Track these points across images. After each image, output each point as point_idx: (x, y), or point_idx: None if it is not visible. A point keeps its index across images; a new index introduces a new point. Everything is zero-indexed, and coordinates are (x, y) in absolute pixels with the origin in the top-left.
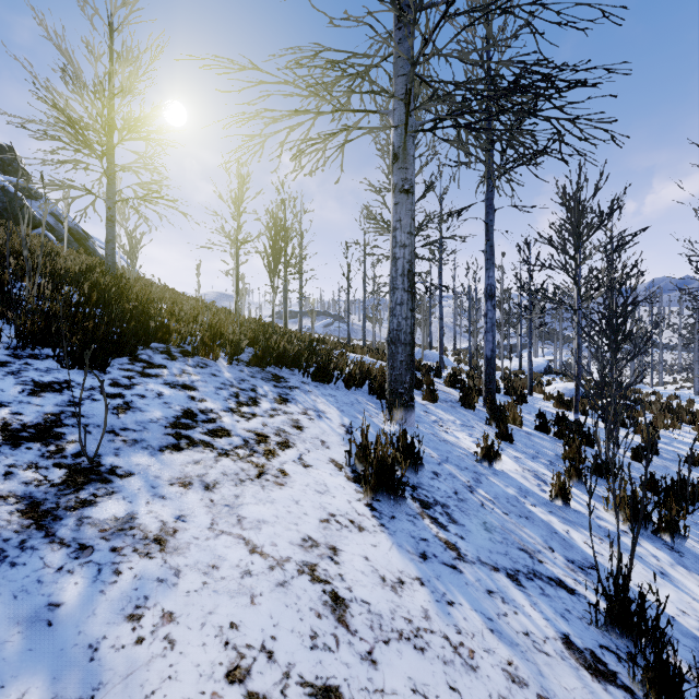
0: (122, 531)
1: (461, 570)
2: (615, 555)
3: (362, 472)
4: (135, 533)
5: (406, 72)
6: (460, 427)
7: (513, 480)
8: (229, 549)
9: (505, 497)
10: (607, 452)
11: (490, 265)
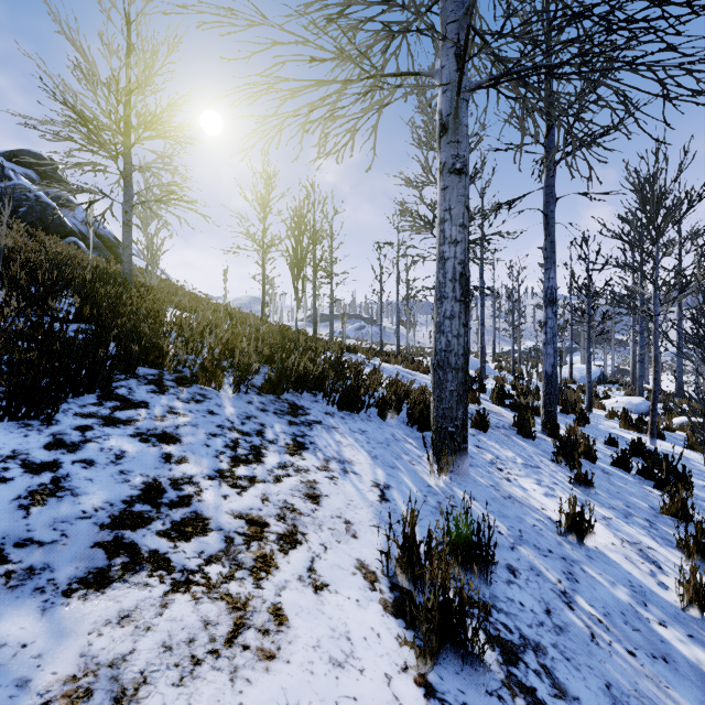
0: None
1: None
2: None
3: (405, 587)
4: None
5: (458, 17)
6: (523, 469)
7: (617, 566)
8: None
9: (618, 610)
10: None
11: (551, 265)
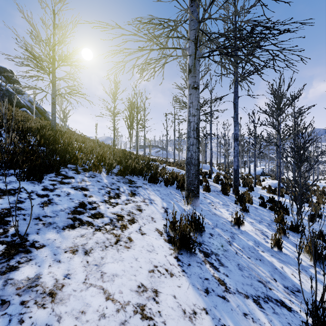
0: (30, 288)
1: (228, 299)
2: (309, 281)
3: (172, 236)
4: (38, 289)
5: (195, 28)
6: (222, 206)
7: (251, 236)
8: (94, 298)
9: (247, 247)
10: (309, 231)
11: (236, 124)
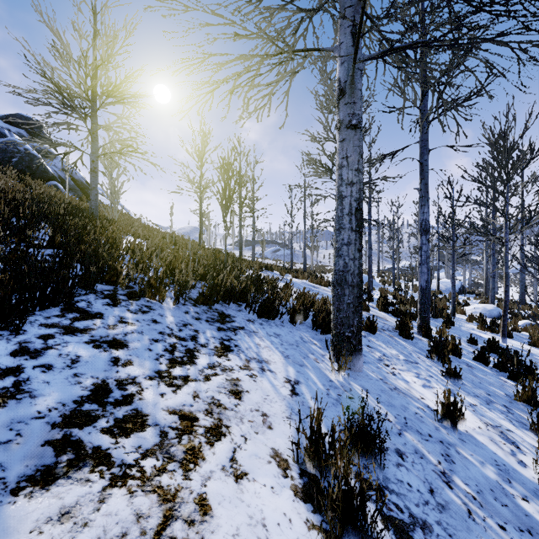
0: None
1: None
2: None
3: (312, 473)
4: None
5: (354, 3)
6: (405, 365)
7: (484, 447)
8: None
9: (488, 488)
10: None
11: (425, 202)
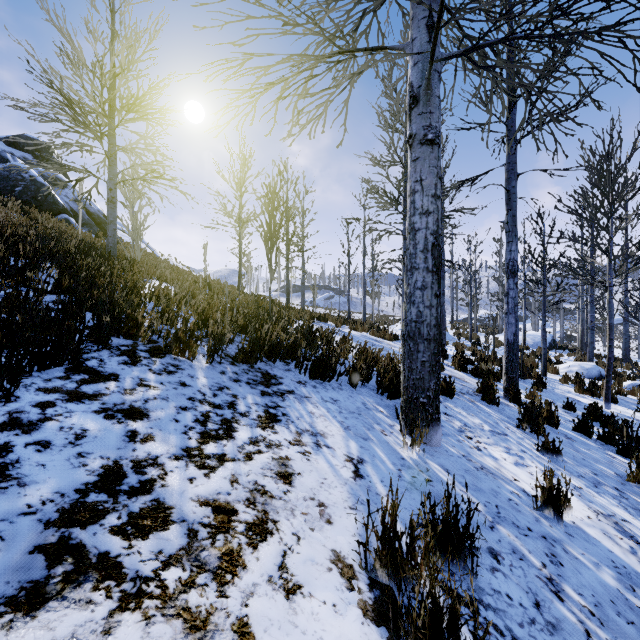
0: None
1: None
2: None
3: (385, 583)
4: None
5: None
6: (491, 437)
7: (597, 544)
8: None
9: (608, 599)
10: None
11: (513, 238)
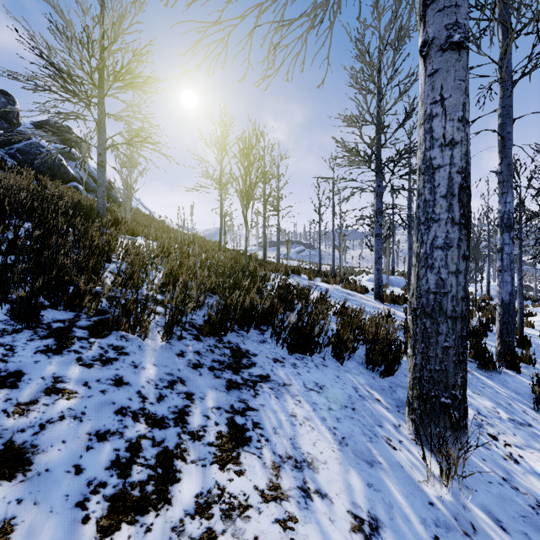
0: None
1: None
2: None
3: None
4: None
5: None
6: (517, 432)
7: None
8: None
9: None
10: None
11: (508, 188)
